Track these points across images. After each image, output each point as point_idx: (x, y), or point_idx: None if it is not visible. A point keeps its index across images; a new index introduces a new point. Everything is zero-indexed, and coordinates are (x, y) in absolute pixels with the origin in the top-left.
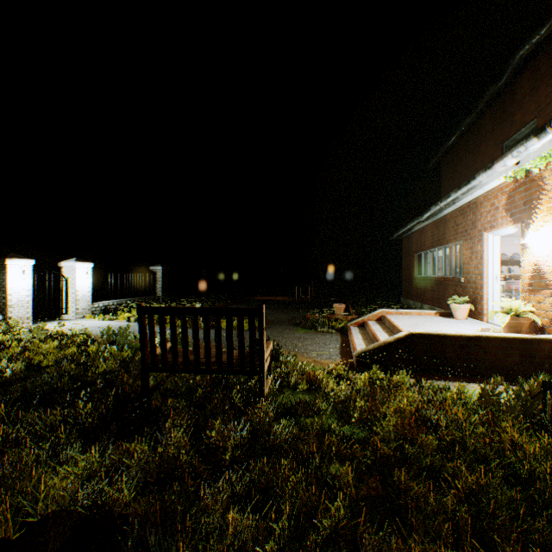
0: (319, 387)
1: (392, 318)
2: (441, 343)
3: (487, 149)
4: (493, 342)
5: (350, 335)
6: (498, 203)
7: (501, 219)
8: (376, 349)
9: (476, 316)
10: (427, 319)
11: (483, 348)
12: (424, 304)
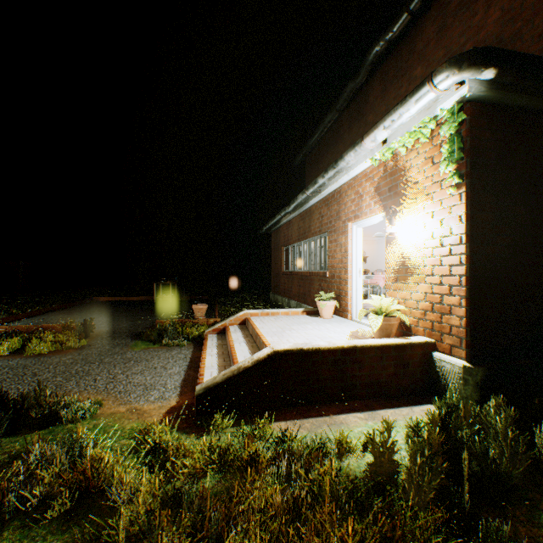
0: (103, 494)
1: (257, 322)
2: (312, 361)
3: (345, 148)
4: (370, 353)
5: (203, 349)
6: (362, 190)
7: (366, 208)
8: (227, 381)
9: (341, 313)
10: (295, 320)
11: (359, 362)
12: (292, 299)
